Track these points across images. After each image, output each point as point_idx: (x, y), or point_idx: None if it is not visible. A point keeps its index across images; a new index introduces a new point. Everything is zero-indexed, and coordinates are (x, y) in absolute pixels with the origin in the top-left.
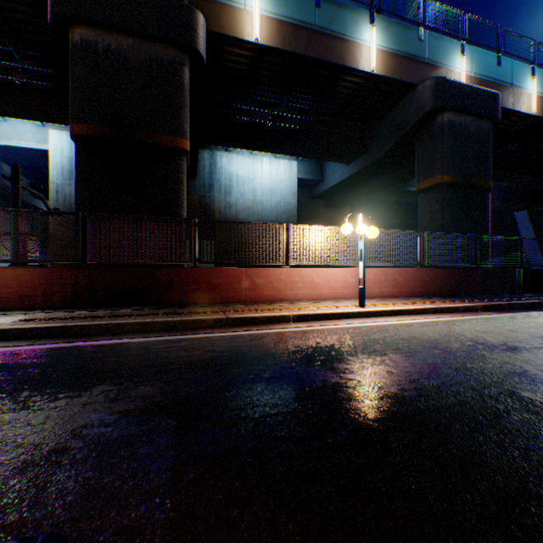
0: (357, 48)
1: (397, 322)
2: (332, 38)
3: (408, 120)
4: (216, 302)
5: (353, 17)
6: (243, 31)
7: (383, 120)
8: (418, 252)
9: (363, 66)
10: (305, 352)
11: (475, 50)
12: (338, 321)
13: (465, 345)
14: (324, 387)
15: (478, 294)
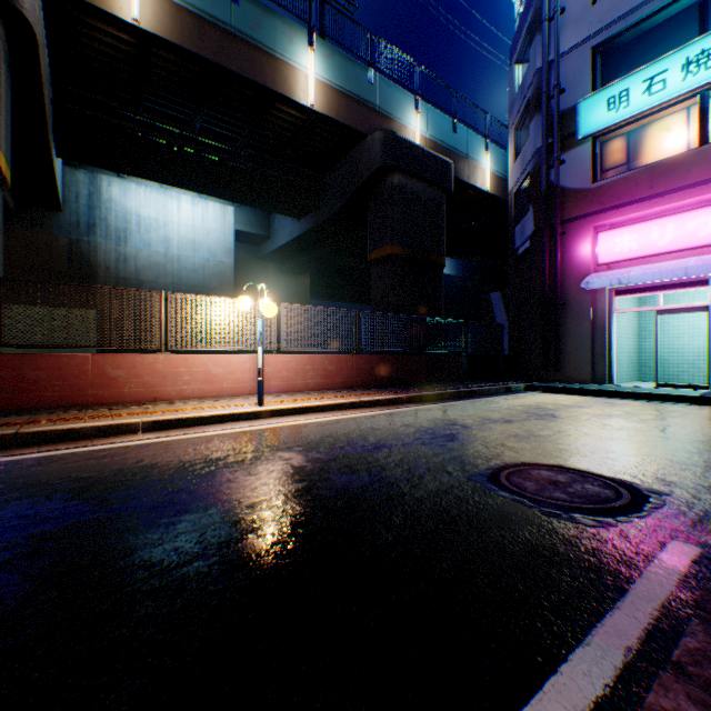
0: (292, 72)
1: (294, 423)
2: (257, 50)
3: (359, 175)
4: (35, 407)
5: (286, 31)
6: (112, 2)
7: (335, 171)
8: (355, 335)
9: (300, 97)
10: (94, 479)
11: (431, 110)
12: (217, 426)
13: (332, 448)
14: (42, 533)
15: (423, 383)
